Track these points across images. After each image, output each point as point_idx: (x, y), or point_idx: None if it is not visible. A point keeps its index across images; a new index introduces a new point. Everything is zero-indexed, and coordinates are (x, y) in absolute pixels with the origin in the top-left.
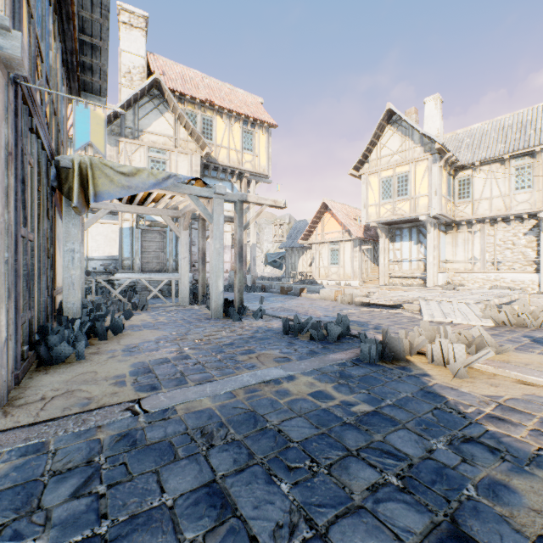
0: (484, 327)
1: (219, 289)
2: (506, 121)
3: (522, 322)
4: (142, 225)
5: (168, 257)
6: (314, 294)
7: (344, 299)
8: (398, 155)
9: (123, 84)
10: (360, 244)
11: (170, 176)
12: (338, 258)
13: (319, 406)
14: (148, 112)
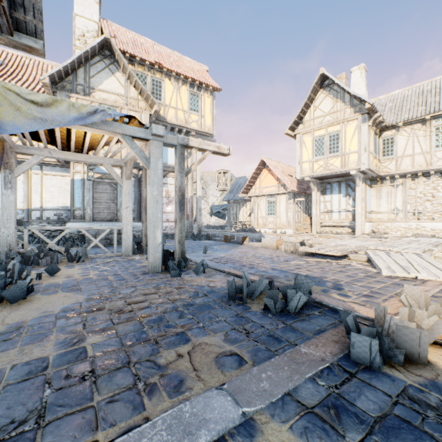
0: None
1: (157, 241)
2: (424, 87)
3: None
4: (91, 176)
5: (119, 207)
6: (256, 243)
7: (287, 249)
8: (330, 116)
9: (77, 46)
10: (294, 197)
11: (98, 111)
12: (275, 209)
13: None
14: (100, 71)
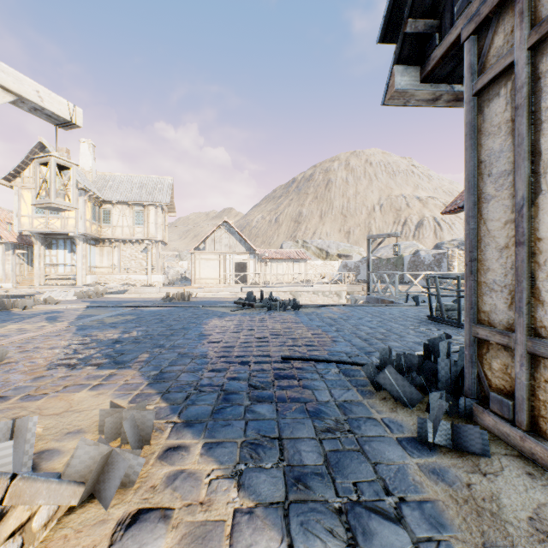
0: (71, 300)
1: None
2: (134, 179)
3: (91, 296)
4: None
5: None
6: None
7: None
8: None
9: None
10: (14, 248)
11: None
12: None
13: None
14: None
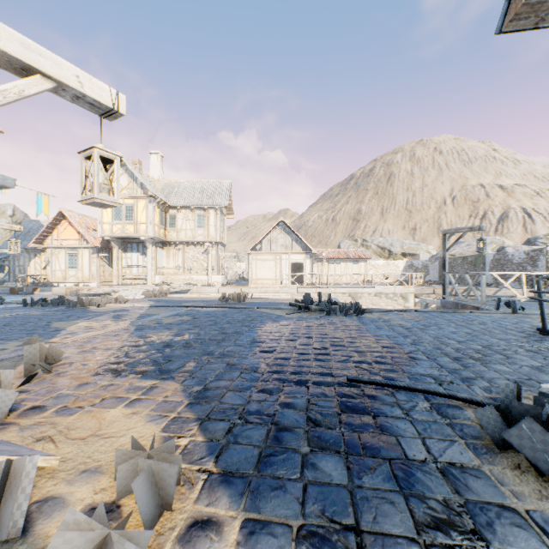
0: (139, 299)
1: None
2: (196, 184)
3: (156, 296)
4: None
5: None
6: (48, 292)
7: (73, 293)
8: (127, 190)
9: None
10: (98, 252)
11: None
12: (78, 262)
13: (44, 314)
14: None
